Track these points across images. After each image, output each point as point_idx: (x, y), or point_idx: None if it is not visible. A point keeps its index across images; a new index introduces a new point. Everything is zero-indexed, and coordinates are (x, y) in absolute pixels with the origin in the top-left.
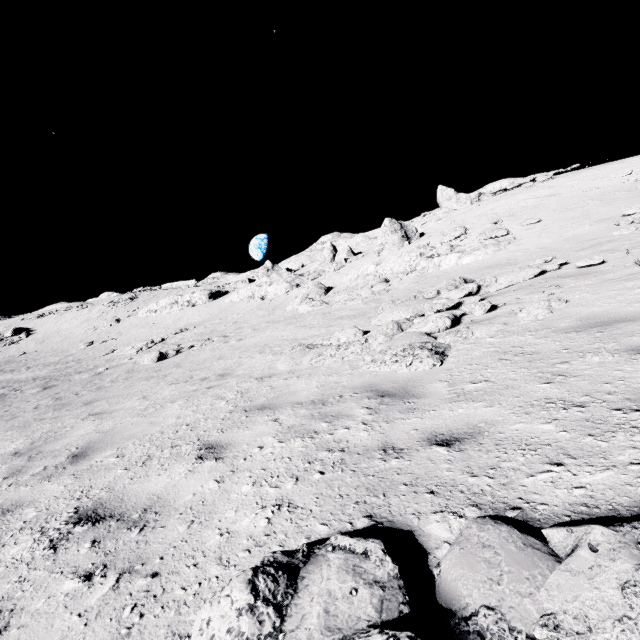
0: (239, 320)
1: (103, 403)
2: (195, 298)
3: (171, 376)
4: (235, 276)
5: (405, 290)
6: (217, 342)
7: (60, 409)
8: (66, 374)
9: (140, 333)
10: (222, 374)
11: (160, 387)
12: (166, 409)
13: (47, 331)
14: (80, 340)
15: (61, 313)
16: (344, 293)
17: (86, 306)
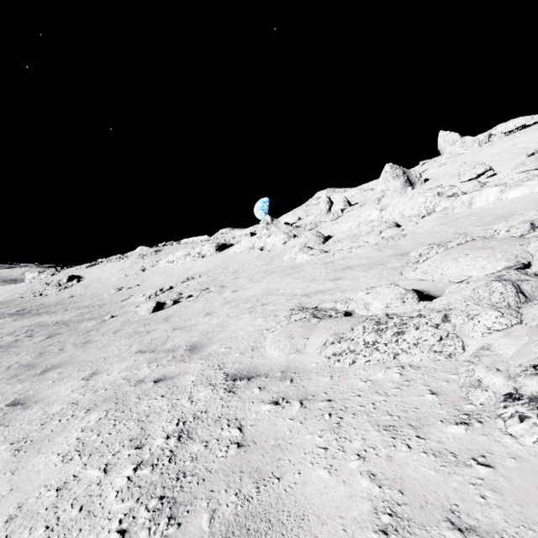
0: (238, 270)
1: (54, 375)
2: (204, 250)
3: (152, 335)
4: (240, 231)
5: (431, 233)
6: (213, 292)
7: (15, 377)
8: (80, 320)
9: (158, 281)
10: (194, 345)
11: (125, 355)
12: (57, 439)
13: (92, 278)
14: (113, 286)
15: (104, 264)
16: (347, 240)
17: (122, 258)
